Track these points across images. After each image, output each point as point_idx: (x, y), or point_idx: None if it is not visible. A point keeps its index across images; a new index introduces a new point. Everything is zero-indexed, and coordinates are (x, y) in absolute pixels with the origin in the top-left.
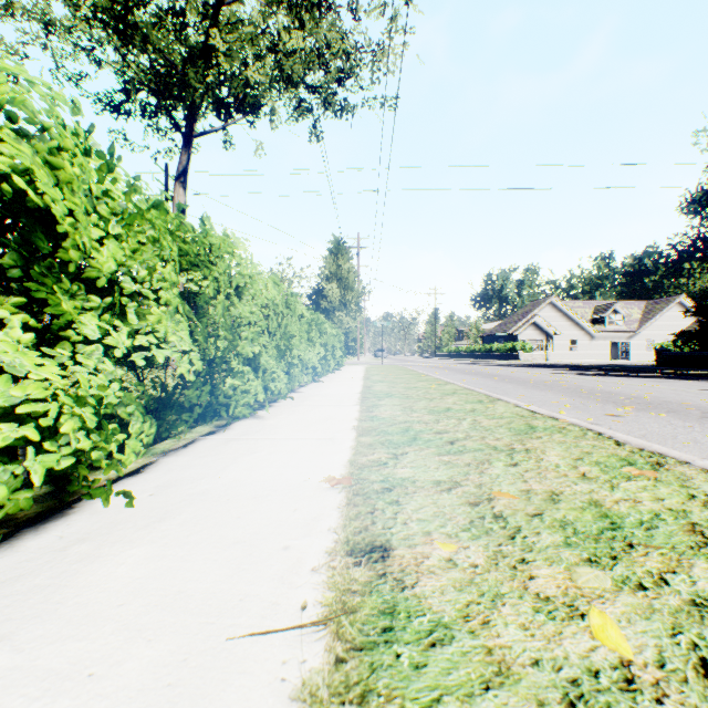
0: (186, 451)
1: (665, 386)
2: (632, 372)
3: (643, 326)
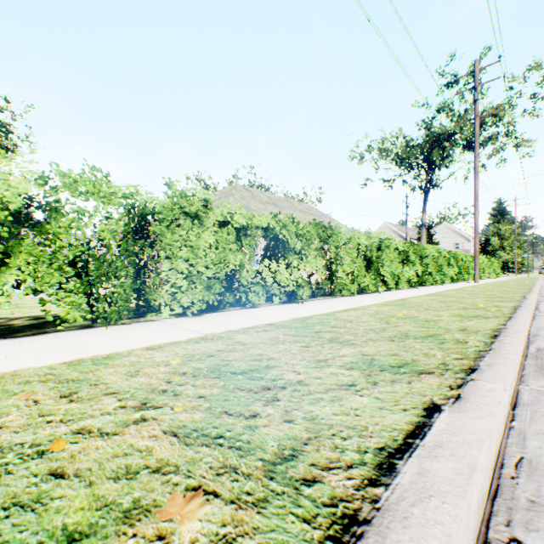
0: None
1: None
2: None
3: None
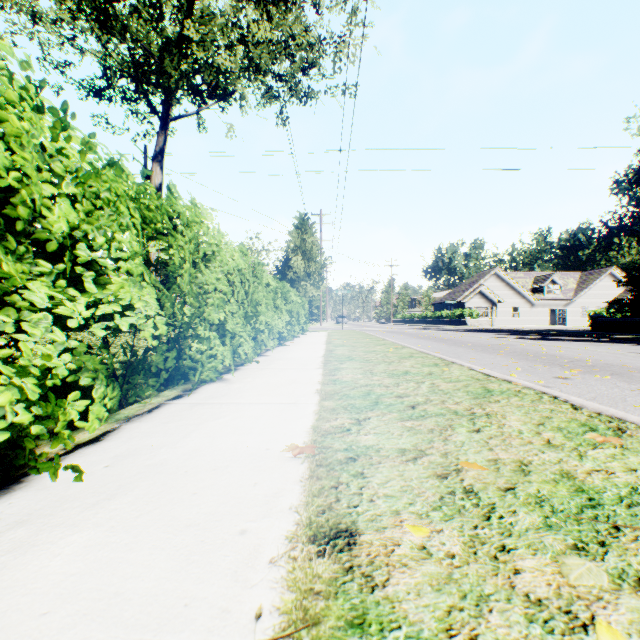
0: (150, 417)
1: (603, 350)
2: (570, 336)
3: (578, 295)
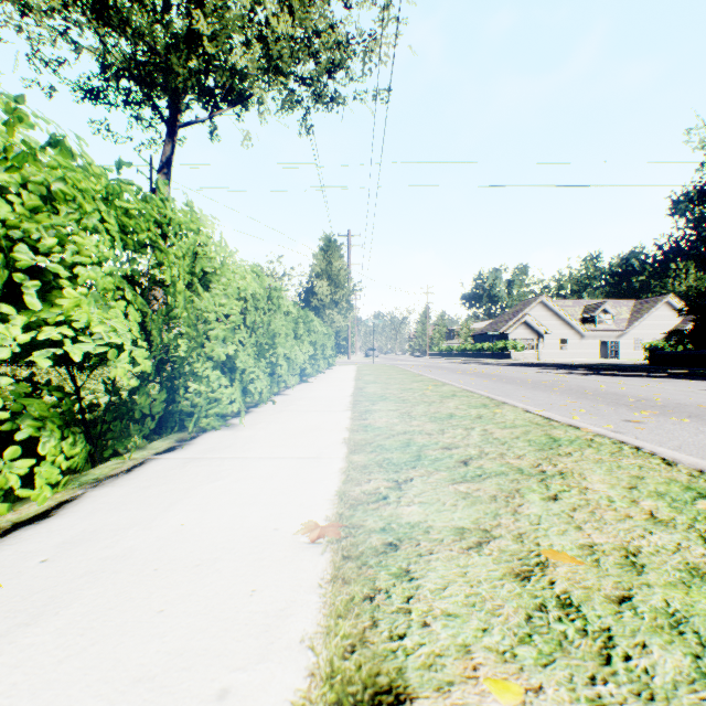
0: (127, 479)
1: (669, 387)
2: (627, 371)
3: (632, 326)
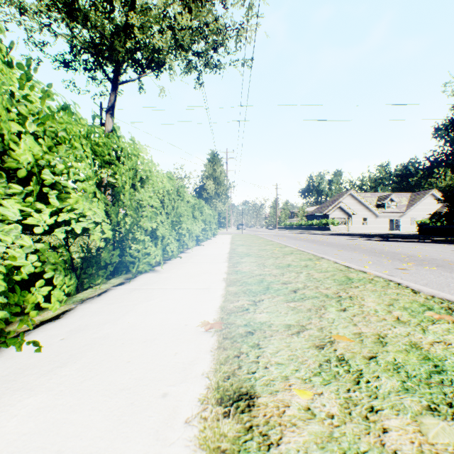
0: (99, 299)
1: (429, 248)
2: (404, 238)
3: (409, 209)
